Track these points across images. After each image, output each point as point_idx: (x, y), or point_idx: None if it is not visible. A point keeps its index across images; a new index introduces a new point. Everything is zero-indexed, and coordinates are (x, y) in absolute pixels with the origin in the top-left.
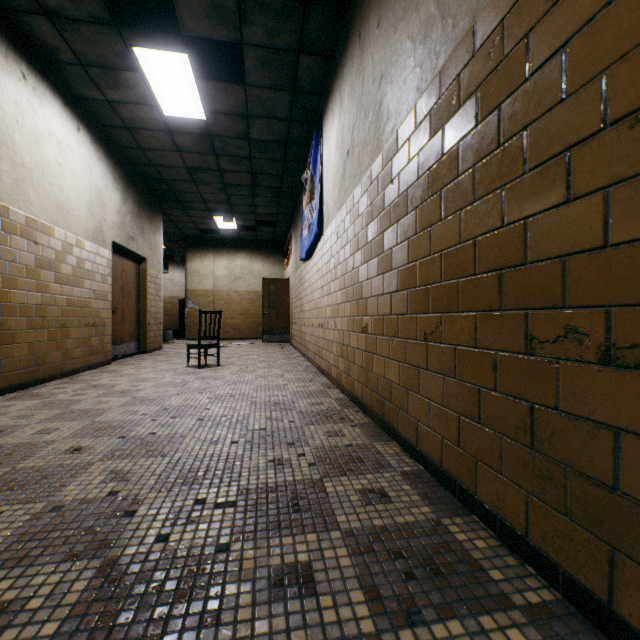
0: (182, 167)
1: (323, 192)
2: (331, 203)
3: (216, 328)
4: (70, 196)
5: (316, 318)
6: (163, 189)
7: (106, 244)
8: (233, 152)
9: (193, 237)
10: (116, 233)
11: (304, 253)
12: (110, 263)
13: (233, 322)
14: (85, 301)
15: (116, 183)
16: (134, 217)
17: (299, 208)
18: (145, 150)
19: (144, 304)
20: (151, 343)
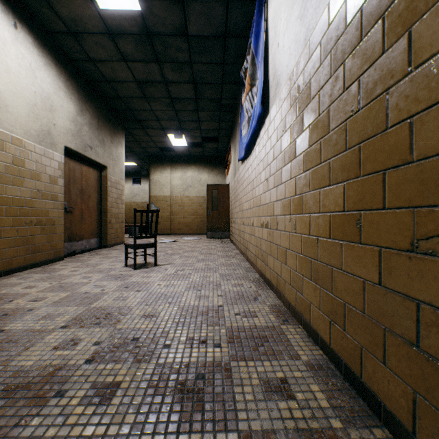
0: (132, 81)
1: (268, 61)
2: (284, 56)
3: (172, 225)
4: (1, 91)
5: (257, 217)
6: (122, 108)
7: (56, 148)
8: (174, 56)
9: (155, 155)
10: (69, 139)
11: (243, 152)
12: (61, 166)
13: (185, 221)
14: (25, 200)
15: (69, 93)
16: (92, 129)
17: (237, 115)
18: (96, 62)
19: (105, 205)
20: (112, 239)
